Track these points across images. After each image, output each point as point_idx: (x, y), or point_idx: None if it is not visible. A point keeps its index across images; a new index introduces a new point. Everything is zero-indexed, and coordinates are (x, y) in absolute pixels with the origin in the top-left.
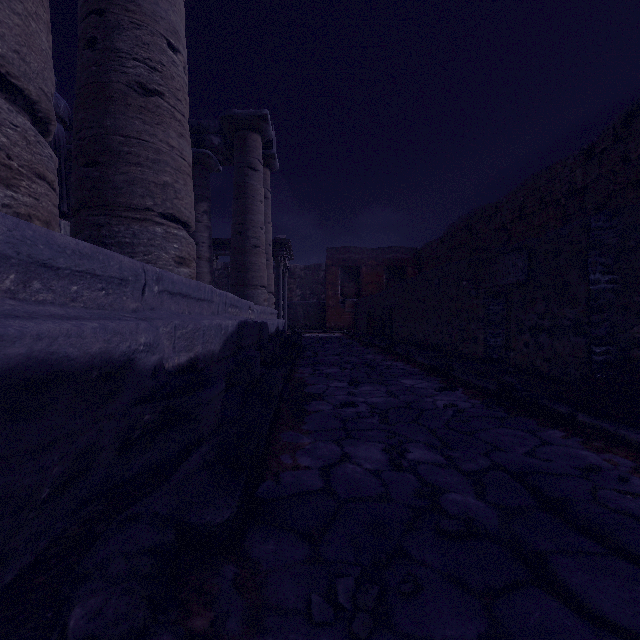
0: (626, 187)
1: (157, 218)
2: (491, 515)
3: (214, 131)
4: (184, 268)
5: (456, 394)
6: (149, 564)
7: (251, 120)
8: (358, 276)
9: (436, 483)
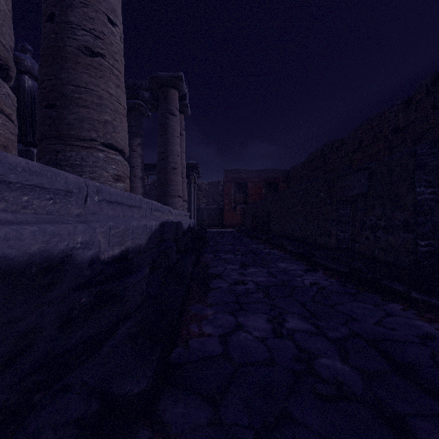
0: (435, 126)
1: (100, 146)
2: (356, 378)
3: (145, 88)
4: (120, 183)
5: (318, 274)
6: (74, 435)
7: (171, 80)
8: (245, 189)
9: (309, 349)
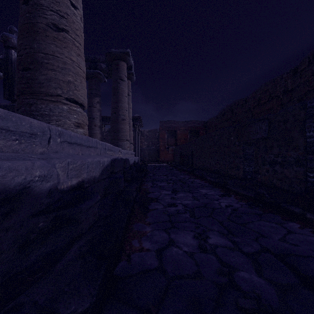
0: None
1: (64, 100)
2: (271, 291)
3: (102, 61)
4: (80, 129)
5: (231, 198)
6: None
7: (121, 55)
8: (175, 135)
9: (229, 262)
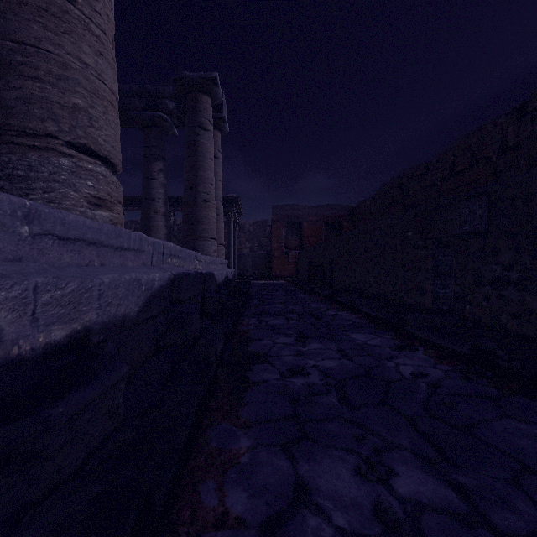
0: None
1: (63, 148)
2: None
3: (169, 96)
4: (103, 211)
5: (418, 355)
6: None
7: (201, 82)
8: (300, 230)
9: None
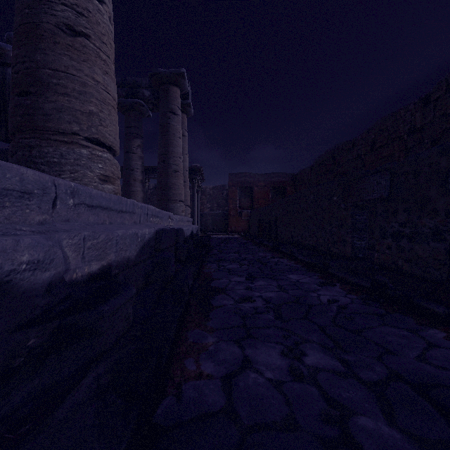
0: None
1: (83, 141)
2: None
3: (145, 86)
4: (108, 185)
5: (335, 289)
6: None
7: (172, 76)
8: (251, 194)
9: (340, 399)
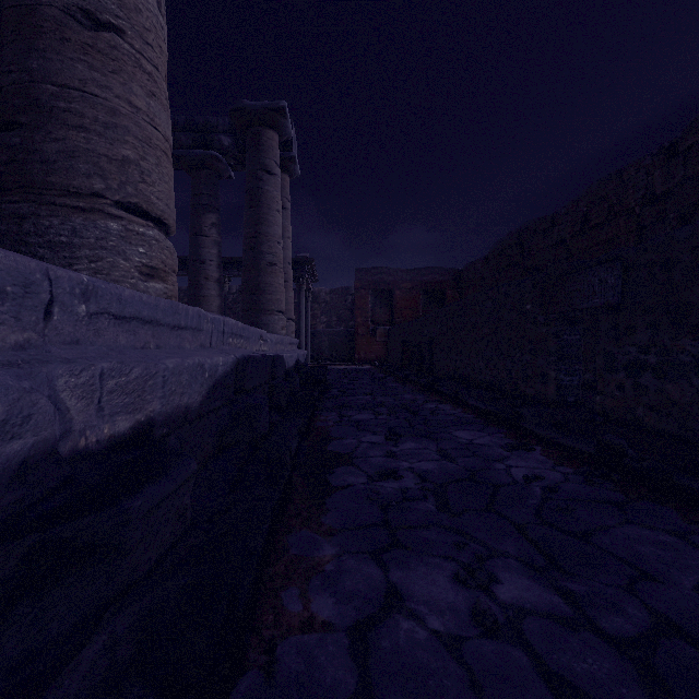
0: None
1: (112, 208)
2: None
3: (224, 130)
4: (156, 282)
5: (534, 456)
6: None
7: (266, 113)
8: (391, 301)
9: (571, 676)
